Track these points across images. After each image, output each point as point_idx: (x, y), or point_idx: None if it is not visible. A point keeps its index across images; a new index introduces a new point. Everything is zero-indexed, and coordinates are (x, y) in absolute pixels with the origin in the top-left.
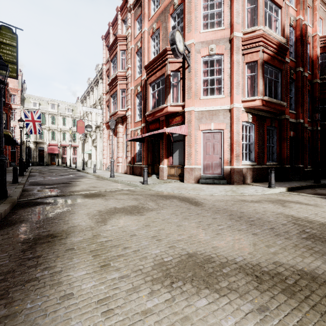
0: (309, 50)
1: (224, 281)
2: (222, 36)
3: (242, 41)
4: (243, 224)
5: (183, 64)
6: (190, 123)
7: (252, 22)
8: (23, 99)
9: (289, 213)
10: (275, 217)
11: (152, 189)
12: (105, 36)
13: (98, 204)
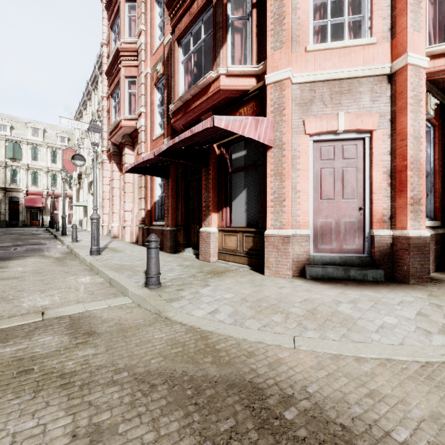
0: None
1: None
2: None
3: None
4: None
5: None
6: (280, 113)
7: None
8: None
9: None
10: None
11: (165, 314)
12: None
13: None
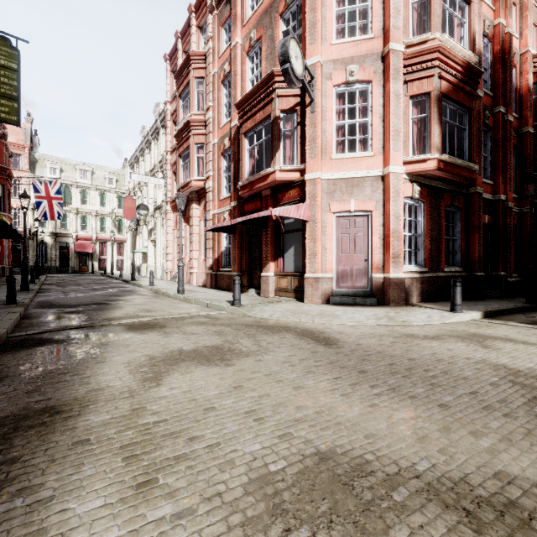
0: (515, 77)
1: (399, 525)
2: (370, 51)
3: (403, 59)
4: (417, 384)
5: (301, 100)
6: (314, 199)
7: (421, 26)
8: (33, 162)
9: (498, 361)
10: (475, 368)
11: (248, 315)
12: (169, 55)
13: (151, 342)
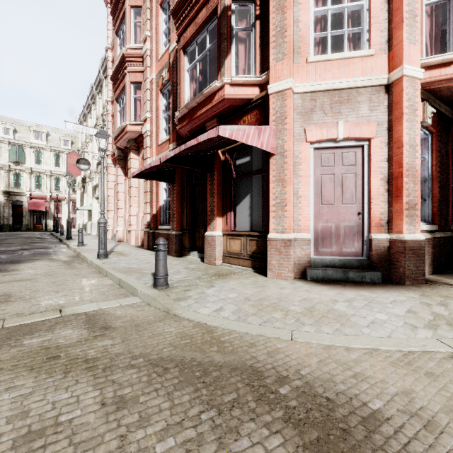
0: None
1: None
2: None
3: None
4: None
5: None
6: (282, 121)
7: None
8: None
9: None
10: None
11: (173, 312)
12: None
13: None
